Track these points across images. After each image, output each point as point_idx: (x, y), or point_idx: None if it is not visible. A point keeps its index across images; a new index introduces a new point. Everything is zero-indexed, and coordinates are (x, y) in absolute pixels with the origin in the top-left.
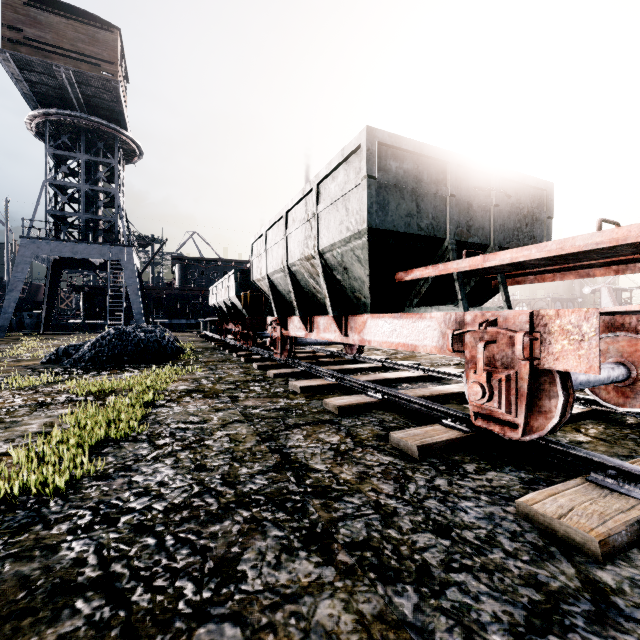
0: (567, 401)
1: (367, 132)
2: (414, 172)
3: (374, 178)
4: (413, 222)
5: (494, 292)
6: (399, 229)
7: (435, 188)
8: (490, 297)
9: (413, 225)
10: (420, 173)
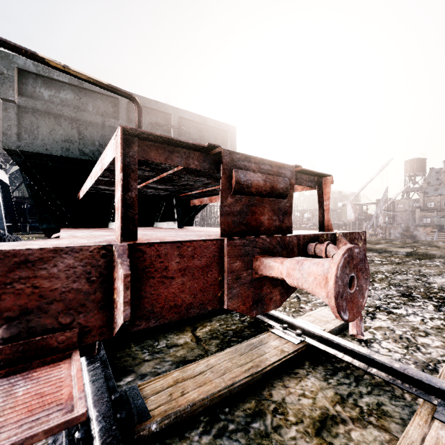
0: None
1: (0, 56)
2: (75, 102)
3: (13, 102)
4: (74, 147)
5: (197, 209)
6: (54, 153)
7: (101, 119)
8: (196, 213)
9: (74, 150)
10: (83, 104)
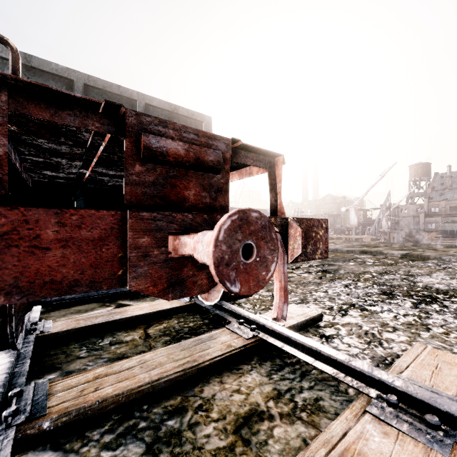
0: (5, 314)
1: None
2: None
3: None
4: None
5: None
6: None
7: None
8: None
9: None
10: None
